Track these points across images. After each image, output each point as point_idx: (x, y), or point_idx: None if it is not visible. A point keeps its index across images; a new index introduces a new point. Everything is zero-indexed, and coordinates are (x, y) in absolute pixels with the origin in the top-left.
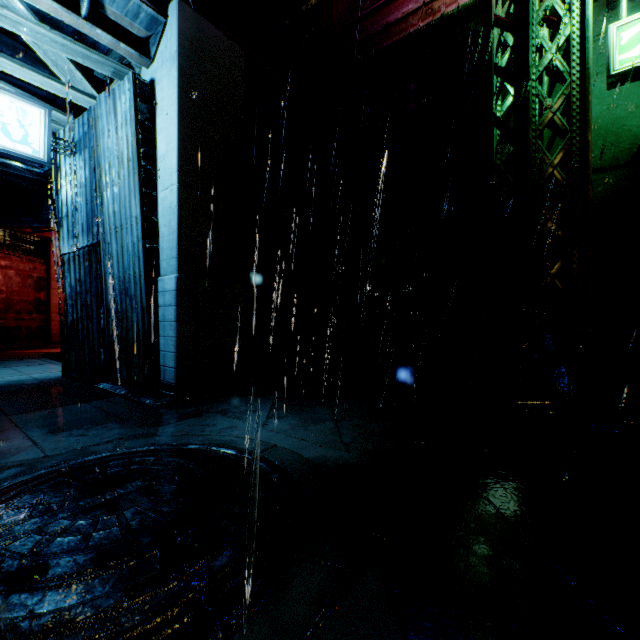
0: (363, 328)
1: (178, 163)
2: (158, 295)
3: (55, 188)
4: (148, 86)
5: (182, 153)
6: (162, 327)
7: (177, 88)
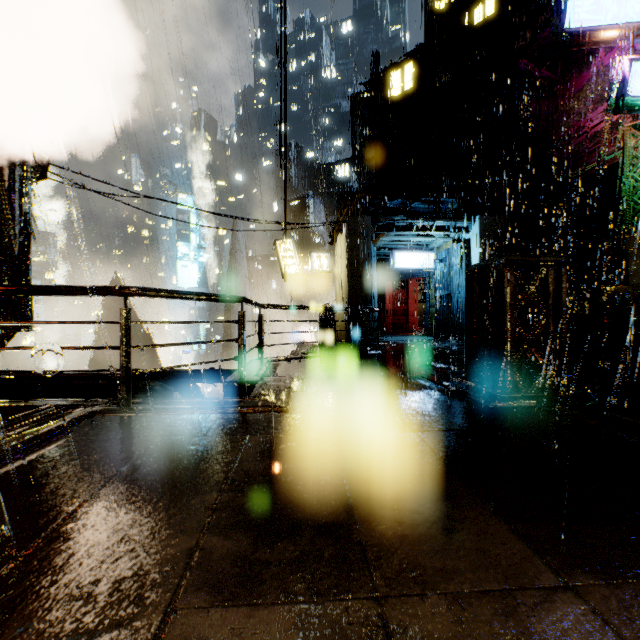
0: None
1: None
2: None
3: (433, 273)
4: (468, 242)
5: None
6: None
7: (478, 244)
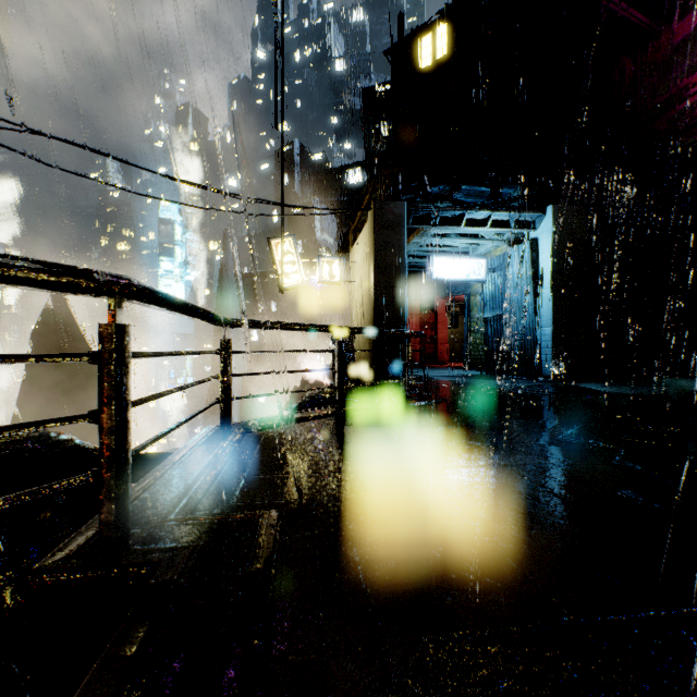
0: (696, 354)
1: (552, 278)
2: (540, 336)
3: (481, 287)
4: (535, 243)
5: (554, 273)
6: (543, 351)
7: (551, 245)
